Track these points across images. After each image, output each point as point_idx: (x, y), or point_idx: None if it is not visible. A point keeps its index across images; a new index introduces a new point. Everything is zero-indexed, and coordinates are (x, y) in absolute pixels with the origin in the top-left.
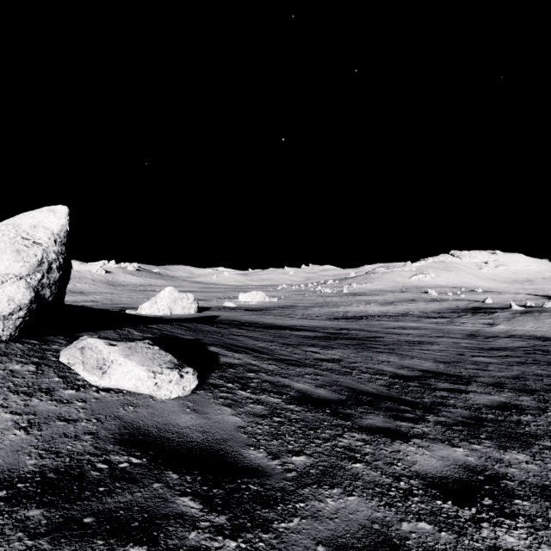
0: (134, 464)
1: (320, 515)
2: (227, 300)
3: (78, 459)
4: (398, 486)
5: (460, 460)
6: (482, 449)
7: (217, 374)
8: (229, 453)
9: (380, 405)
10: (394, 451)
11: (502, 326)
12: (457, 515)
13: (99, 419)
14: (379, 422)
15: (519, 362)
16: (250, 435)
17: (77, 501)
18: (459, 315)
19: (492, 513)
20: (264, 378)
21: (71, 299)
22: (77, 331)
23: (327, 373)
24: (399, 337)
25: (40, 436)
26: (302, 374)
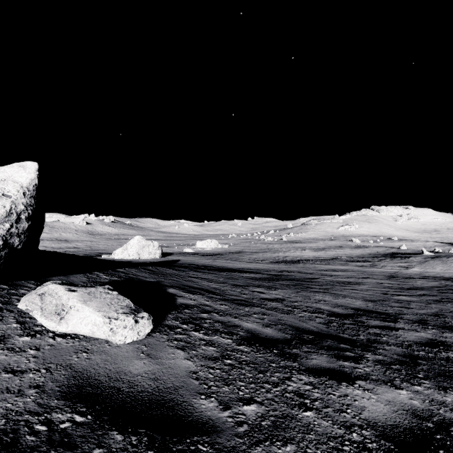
0: (77, 423)
1: None
2: (187, 247)
3: (15, 420)
4: (351, 439)
5: (405, 404)
6: (424, 391)
7: (173, 316)
8: (179, 404)
9: (322, 343)
10: (342, 395)
11: (416, 269)
12: None
13: (49, 369)
14: (323, 362)
15: (435, 300)
16: (201, 381)
17: None
18: (379, 259)
19: None
20: (216, 318)
21: (57, 246)
22: (49, 275)
23: (272, 312)
24: (331, 278)
25: None
26: (250, 314)
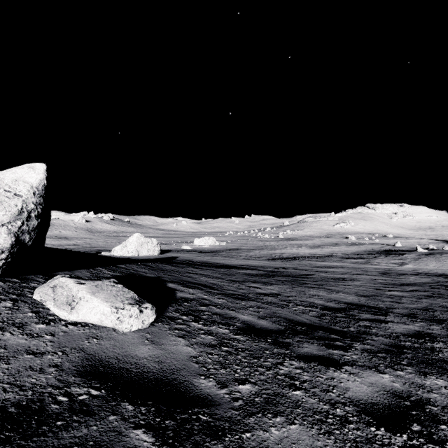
0: (93, 396)
1: (265, 445)
2: (185, 244)
3: (40, 392)
4: (334, 413)
5: (387, 386)
6: (405, 375)
7: (174, 308)
8: (181, 382)
9: (314, 334)
10: (329, 378)
11: (410, 265)
12: (390, 442)
13: (64, 352)
14: (314, 350)
15: (426, 295)
16: (201, 364)
17: (34, 437)
18: (374, 256)
19: (421, 439)
20: (214, 311)
21: (57, 243)
22: (55, 270)
23: (267, 305)
24: (326, 275)
25: (7, 369)
26: (246, 307)
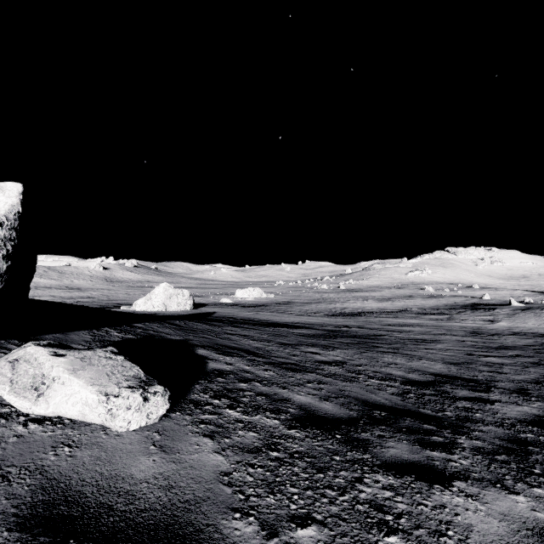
0: None
1: None
2: (224, 297)
3: None
4: None
5: (528, 519)
6: None
7: (201, 386)
8: (201, 530)
9: (399, 423)
10: (437, 507)
11: (503, 323)
12: None
13: (6, 476)
14: (404, 452)
15: (533, 362)
16: (235, 487)
17: None
18: (458, 311)
19: None
20: (259, 389)
21: (68, 295)
22: (42, 332)
23: (331, 379)
24: (401, 335)
25: None
26: (303, 383)
